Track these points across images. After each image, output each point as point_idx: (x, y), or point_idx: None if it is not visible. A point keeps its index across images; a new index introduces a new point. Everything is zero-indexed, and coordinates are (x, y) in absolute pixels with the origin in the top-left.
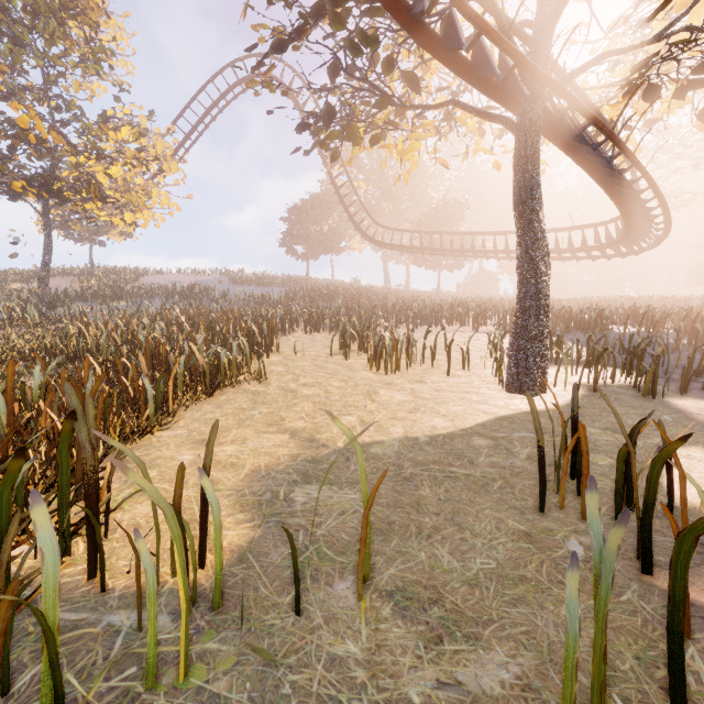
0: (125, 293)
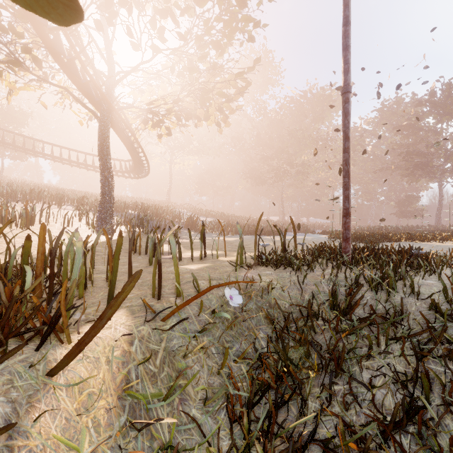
0: None
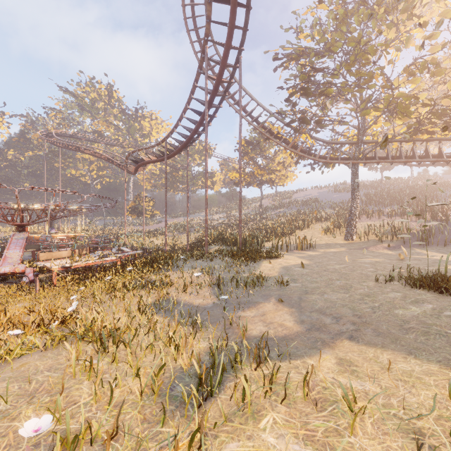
0: (284, 205)
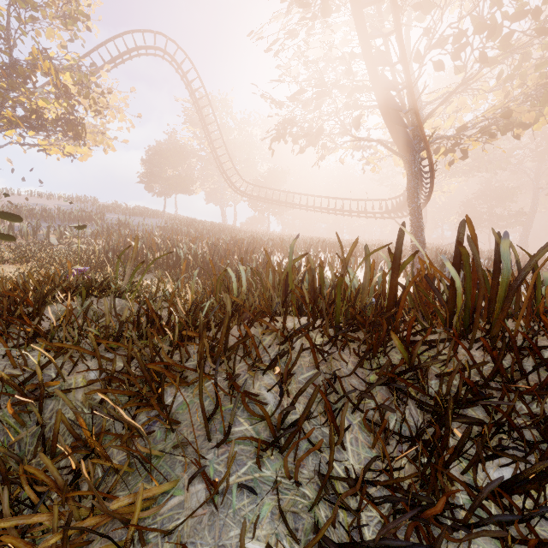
0: (25, 213)
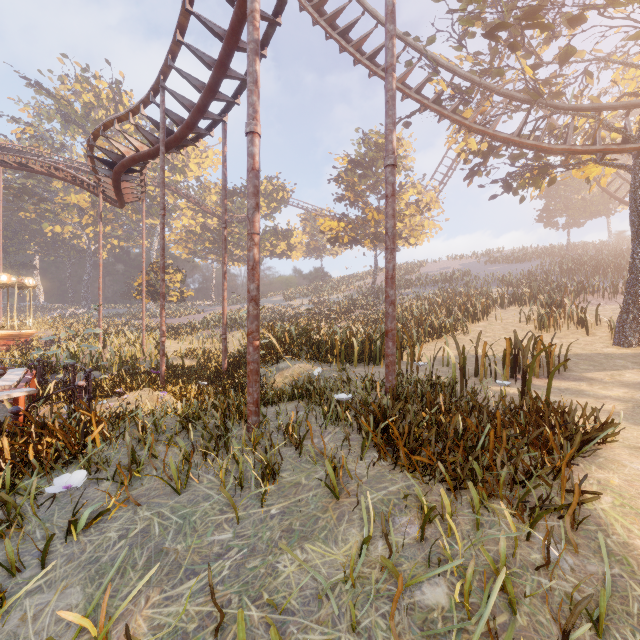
0: (411, 283)
